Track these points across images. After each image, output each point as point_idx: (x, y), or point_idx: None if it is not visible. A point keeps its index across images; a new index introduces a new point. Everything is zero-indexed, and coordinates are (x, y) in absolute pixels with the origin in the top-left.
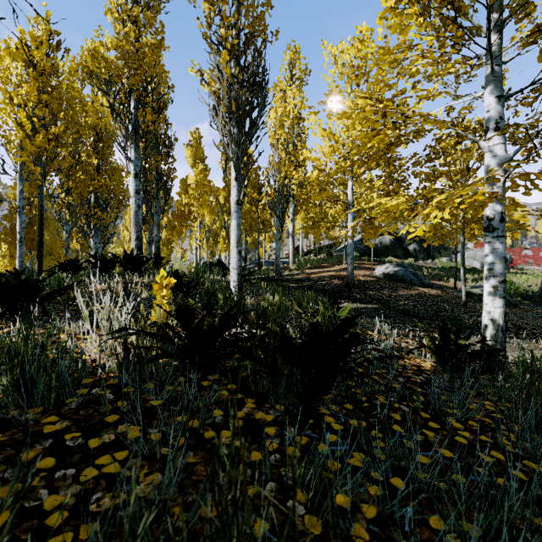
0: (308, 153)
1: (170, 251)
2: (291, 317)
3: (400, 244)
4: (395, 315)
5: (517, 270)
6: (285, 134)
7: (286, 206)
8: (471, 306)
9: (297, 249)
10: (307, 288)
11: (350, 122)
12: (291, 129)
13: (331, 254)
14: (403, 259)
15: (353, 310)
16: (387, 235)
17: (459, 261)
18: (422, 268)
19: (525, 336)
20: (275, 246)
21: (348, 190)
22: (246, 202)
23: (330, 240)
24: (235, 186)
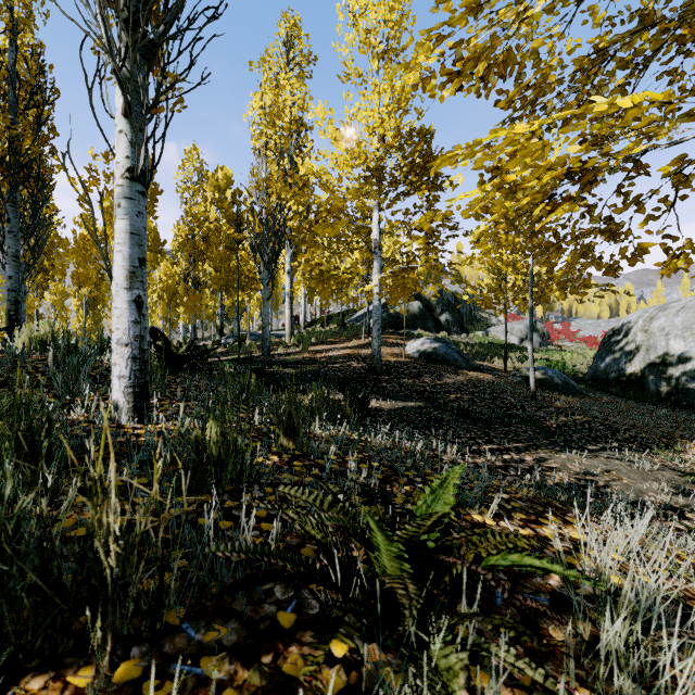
0: (313, 164)
1: (98, 317)
2: (263, 481)
3: (430, 313)
4: (453, 420)
5: (555, 347)
6: (278, 135)
7: (279, 247)
8: (539, 397)
9: (298, 318)
10: (312, 375)
11: (378, 115)
12: (288, 138)
13: (344, 325)
14: (434, 333)
15: (388, 414)
16: (415, 302)
17: (496, 335)
18: (459, 345)
19: (629, 444)
20: (262, 308)
21: (373, 226)
22: (222, 247)
23: (346, 302)
24: (125, 132)
